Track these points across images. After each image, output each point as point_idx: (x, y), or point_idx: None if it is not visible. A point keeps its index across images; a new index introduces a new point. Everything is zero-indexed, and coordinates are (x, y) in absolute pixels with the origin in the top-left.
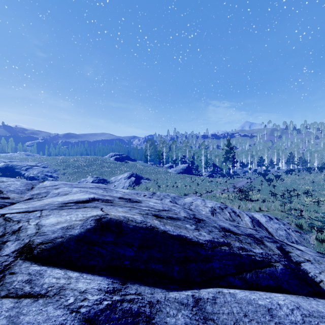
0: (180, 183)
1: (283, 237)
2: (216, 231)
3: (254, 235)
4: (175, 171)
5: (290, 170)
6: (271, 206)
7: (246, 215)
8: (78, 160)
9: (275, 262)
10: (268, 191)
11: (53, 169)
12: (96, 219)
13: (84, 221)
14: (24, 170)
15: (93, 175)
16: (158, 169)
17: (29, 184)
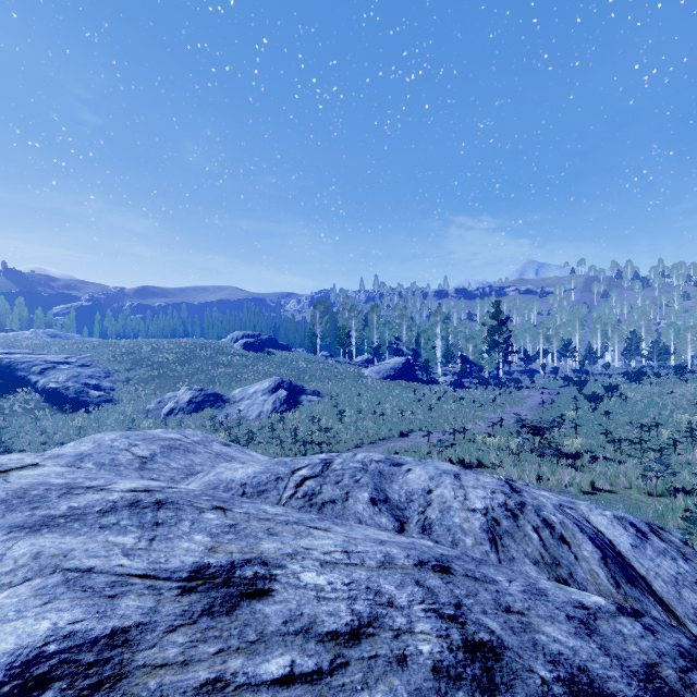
0: (388, 404)
1: None
2: None
3: (663, 676)
4: (378, 374)
5: (637, 373)
6: (621, 479)
7: (582, 534)
8: (161, 348)
9: None
10: (594, 424)
11: (104, 370)
12: None
13: None
14: (37, 373)
15: (192, 384)
16: (340, 369)
17: None
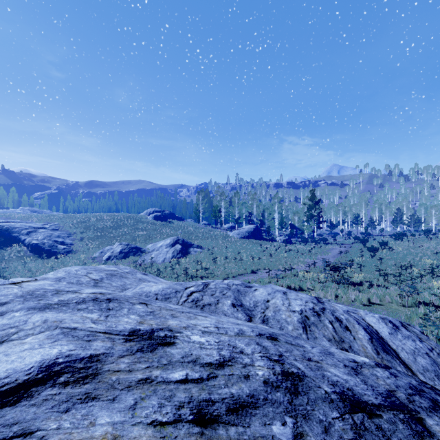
0: (244, 253)
1: (430, 373)
2: (335, 422)
3: (397, 396)
4: (238, 235)
5: (400, 234)
6: (386, 297)
7: (359, 325)
8: (102, 219)
9: None
10: (372, 265)
11: (66, 232)
12: None
13: None
14: (25, 234)
15: (122, 241)
16: (214, 232)
17: None
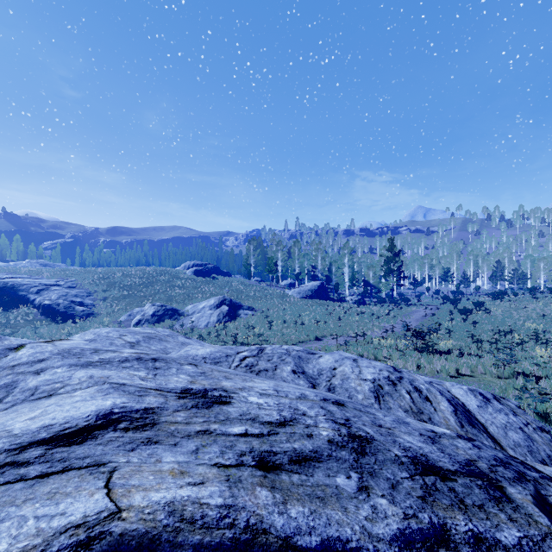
0: (307, 316)
1: (522, 448)
2: (404, 481)
3: (478, 466)
4: (298, 294)
5: (499, 293)
6: (478, 367)
7: (441, 396)
8: (130, 274)
9: None
10: (464, 331)
11: (86, 291)
12: (74, 547)
13: None
14: (34, 293)
15: (155, 301)
16: (269, 290)
17: None
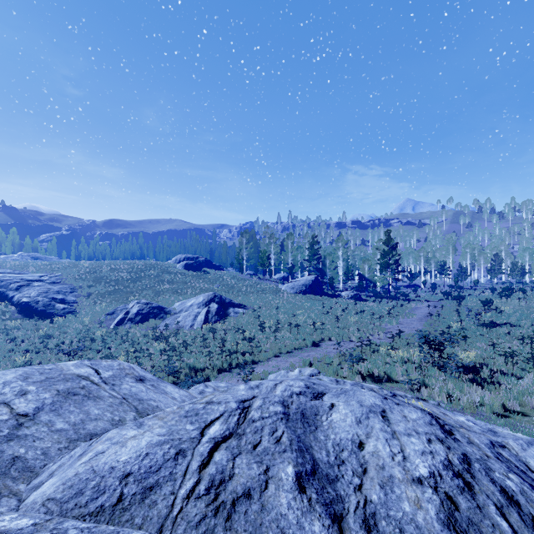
0: (301, 315)
1: None
2: None
3: None
4: (292, 290)
5: (505, 290)
6: (530, 400)
7: None
8: (118, 268)
9: None
10: (477, 334)
11: (70, 286)
12: None
13: None
14: (14, 289)
15: (141, 298)
16: (262, 285)
17: None
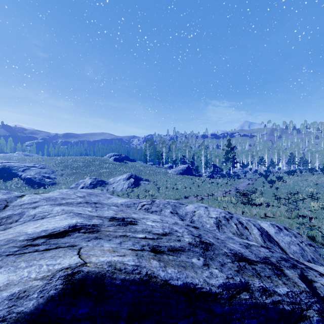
0: (179, 185)
1: (298, 254)
2: (228, 263)
3: (270, 260)
4: (175, 172)
5: (291, 171)
6: (277, 212)
7: (254, 227)
8: (76, 160)
9: (308, 309)
10: (271, 193)
11: (51, 170)
12: (66, 276)
13: (47, 281)
14: (21, 171)
15: (91, 176)
16: (158, 169)
17: (3, 201)
